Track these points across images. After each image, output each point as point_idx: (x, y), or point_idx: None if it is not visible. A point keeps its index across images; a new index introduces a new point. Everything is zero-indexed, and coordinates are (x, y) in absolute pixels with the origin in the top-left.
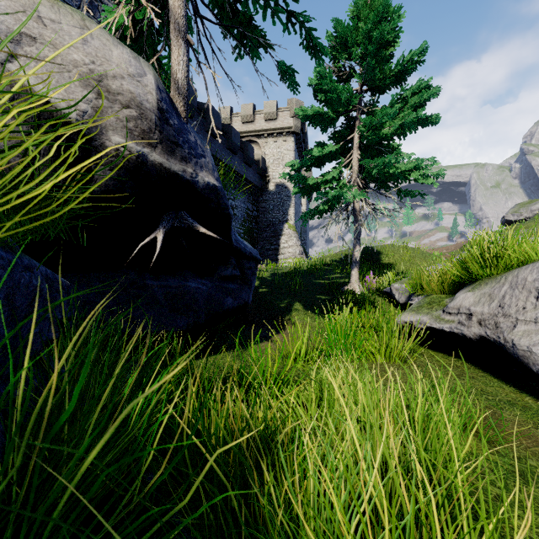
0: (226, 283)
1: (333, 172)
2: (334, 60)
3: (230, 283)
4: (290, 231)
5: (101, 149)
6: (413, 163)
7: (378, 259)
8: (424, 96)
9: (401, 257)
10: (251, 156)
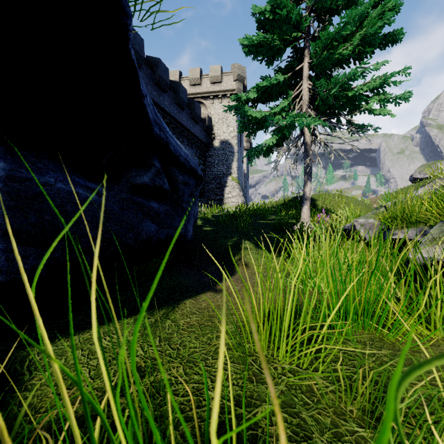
0: (145, 199)
1: (282, 103)
2: None
3: (152, 201)
4: (233, 183)
5: None
6: (379, 81)
7: (316, 206)
8: (391, 6)
9: (337, 203)
10: (198, 113)
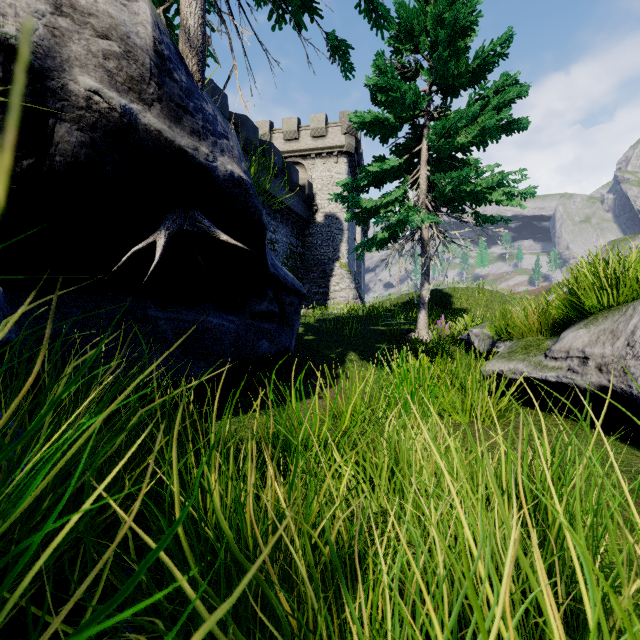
0: (261, 322)
1: (395, 192)
2: (397, 54)
3: (265, 322)
4: (342, 271)
5: (62, 95)
6: (497, 178)
7: (449, 304)
8: (510, 94)
9: (476, 301)
10: (295, 180)
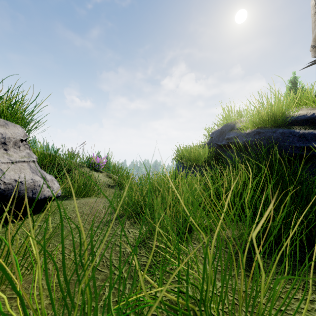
0: None
1: None
2: None
3: None
4: None
5: None
6: None
7: None
8: None
9: None
10: None
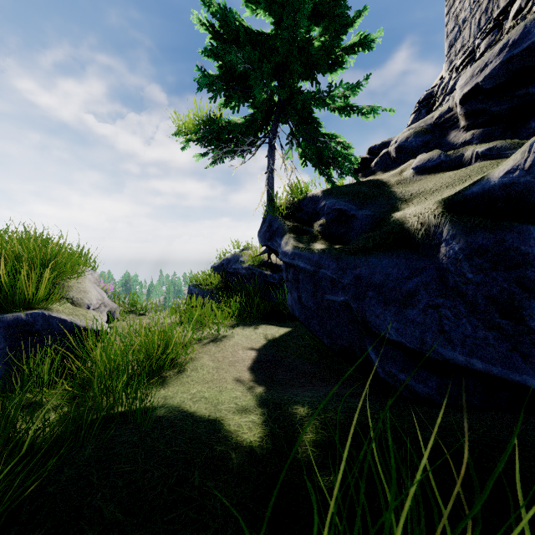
0: None
1: None
2: None
3: None
4: None
5: None
6: None
7: None
8: None
9: None
10: None
